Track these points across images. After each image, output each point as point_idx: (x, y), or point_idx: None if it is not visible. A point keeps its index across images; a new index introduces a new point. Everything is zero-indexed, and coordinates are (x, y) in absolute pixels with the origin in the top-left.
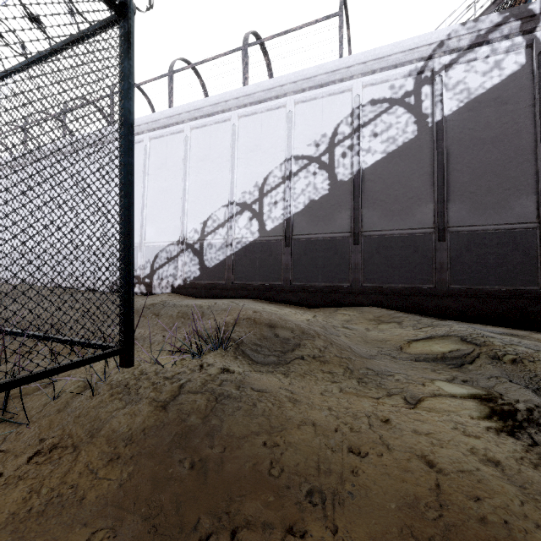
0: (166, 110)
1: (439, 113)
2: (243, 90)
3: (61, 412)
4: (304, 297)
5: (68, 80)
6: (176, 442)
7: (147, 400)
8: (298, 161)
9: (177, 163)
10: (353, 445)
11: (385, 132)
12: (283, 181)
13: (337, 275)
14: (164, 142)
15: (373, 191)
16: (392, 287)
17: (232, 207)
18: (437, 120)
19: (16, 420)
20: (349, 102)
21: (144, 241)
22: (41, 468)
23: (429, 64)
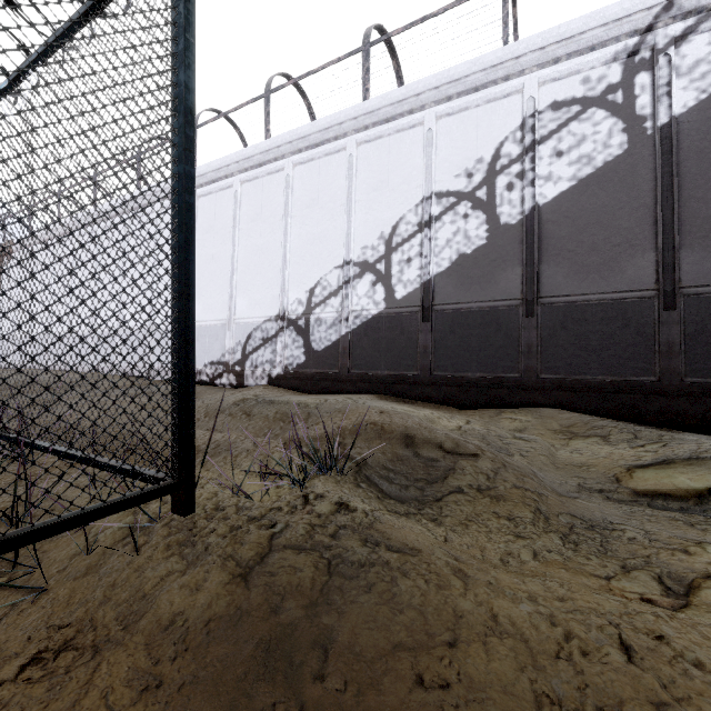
0: (261, 142)
1: (664, 113)
2: (364, 107)
3: (90, 576)
4: (451, 393)
5: (101, 57)
6: (258, 661)
7: (219, 562)
8: (442, 199)
9: (275, 212)
10: (606, 707)
11: (575, 148)
12: (420, 229)
13: (500, 361)
14: (259, 185)
15: (555, 237)
16: (587, 380)
17: (349, 268)
18: (661, 123)
19: (27, 583)
20: (518, 109)
21: (234, 316)
22: (33, 694)
23: (648, 39)
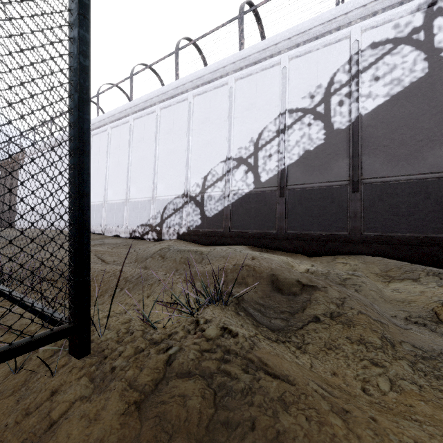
0: (173, 82)
1: None
2: (240, 54)
3: (12, 398)
4: (299, 245)
5: None
6: None
7: (119, 390)
8: (292, 114)
9: (182, 127)
10: None
11: (389, 74)
12: (277, 134)
13: (334, 223)
14: (171, 110)
15: (374, 137)
16: (398, 237)
17: (229, 162)
18: None
19: None
20: (346, 50)
21: (156, 195)
22: None
23: None
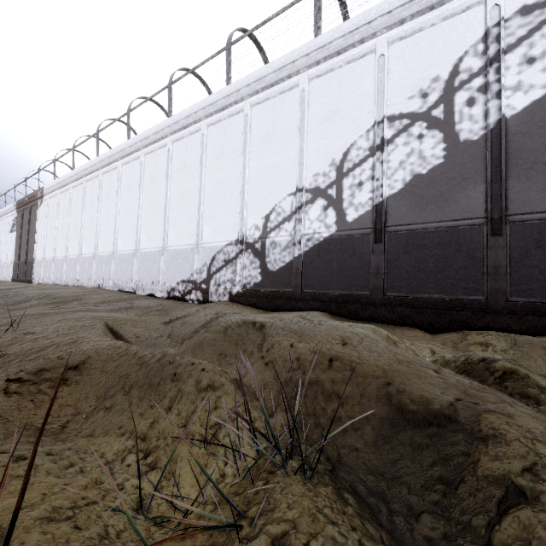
0: (223, 88)
1: None
2: (316, 42)
3: None
4: (405, 313)
5: None
6: None
7: None
8: (394, 122)
9: (235, 149)
10: None
11: None
12: (371, 153)
13: (461, 283)
14: (222, 127)
15: (527, 150)
16: None
17: (301, 195)
18: None
19: None
20: (479, 21)
21: (201, 241)
22: None
23: None
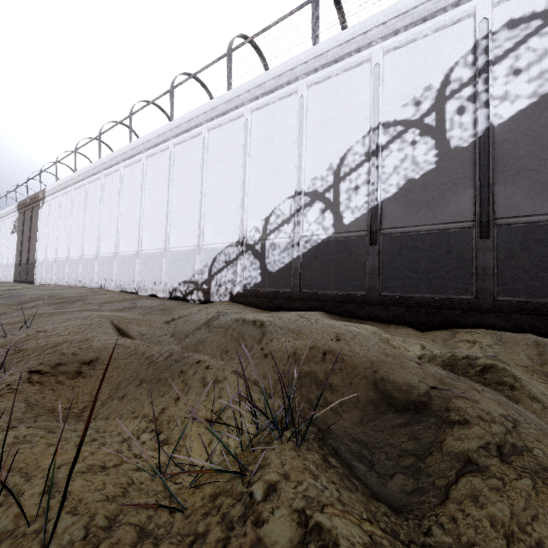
0: (224, 94)
1: None
2: (314, 51)
3: None
4: (399, 312)
5: None
6: None
7: None
8: (389, 128)
9: (236, 153)
10: None
11: (536, 64)
12: (367, 158)
13: (451, 283)
14: (222, 131)
15: (513, 157)
16: None
17: (300, 198)
18: None
19: None
20: (469, 33)
21: (202, 243)
22: None
23: None
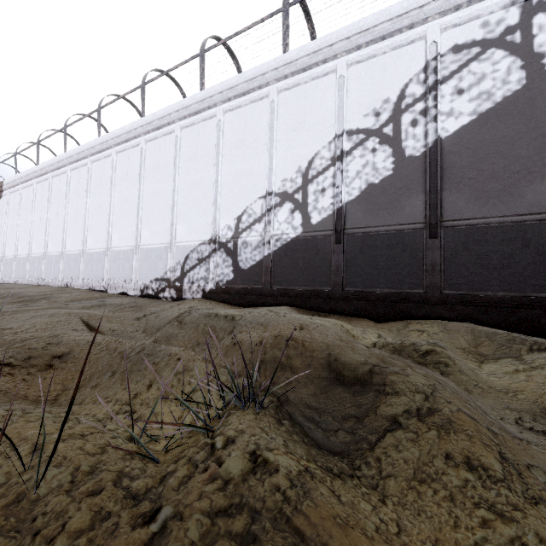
0: (197, 93)
1: None
2: (284, 58)
3: None
4: (361, 306)
5: None
6: None
7: None
8: (352, 136)
9: (208, 152)
10: None
11: (475, 86)
12: (332, 163)
13: (406, 278)
14: (195, 130)
15: (457, 167)
16: (489, 296)
17: (271, 198)
18: None
19: None
20: (421, 54)
21: (175, 240)
22: None
23: None
